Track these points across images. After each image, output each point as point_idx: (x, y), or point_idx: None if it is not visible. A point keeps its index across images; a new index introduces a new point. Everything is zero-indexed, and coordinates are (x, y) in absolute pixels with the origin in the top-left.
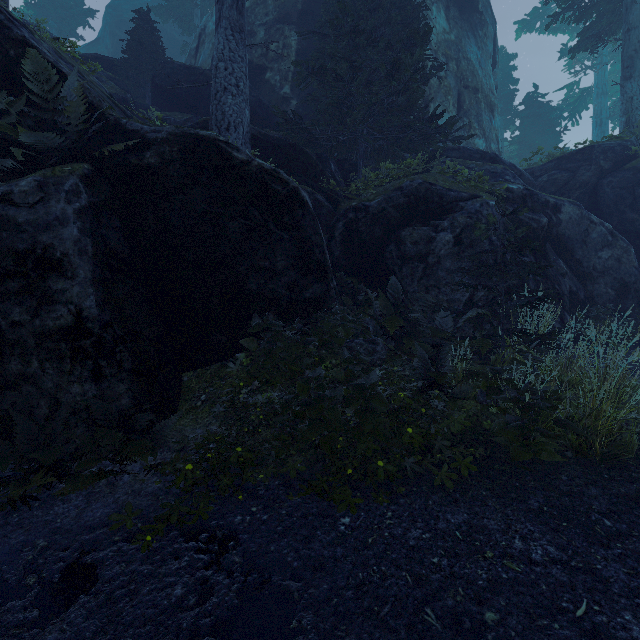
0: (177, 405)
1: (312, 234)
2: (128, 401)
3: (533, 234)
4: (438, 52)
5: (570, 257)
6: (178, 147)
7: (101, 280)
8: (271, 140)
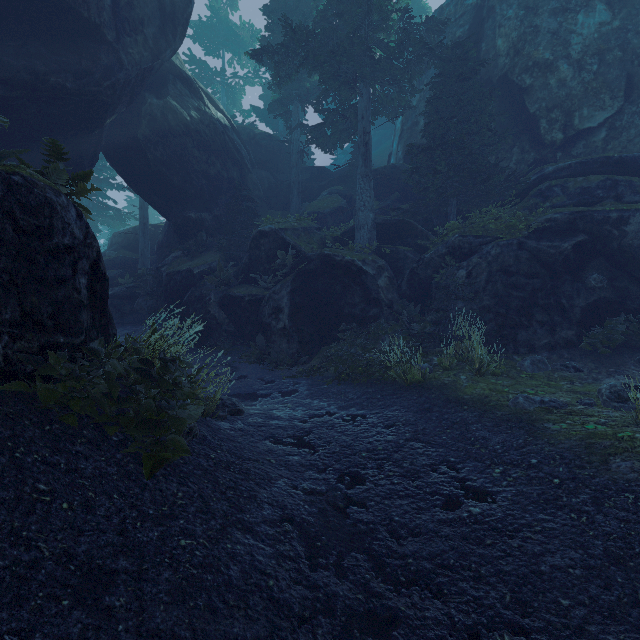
0: (315, 356)
1: (371, 285)
2: (295, 350)
3: (551, 258)
4: (583, 58)
5: (638, 266)
6: (319, 261)
7: (291, 314)
8: (389, 222)
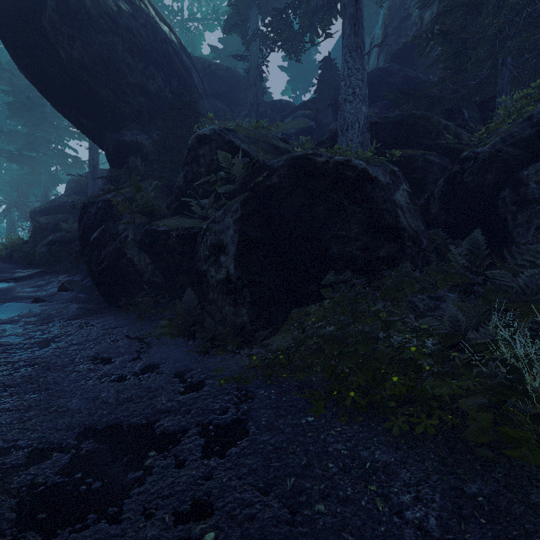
0: (281, 327)
1: (382, 202)
2: (246, 318)
3: None
4: None
5: None
6: (287, 168)
7: (240, 255)
8: (390, 119)
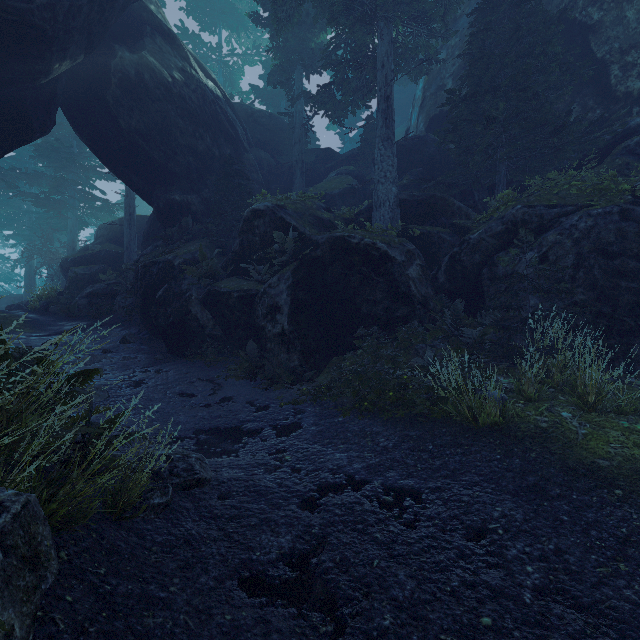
0: (324, 370)
1: (398, 276)
2: (297, 363)
3: None
4: None
5: None
6: (328, 245)
7: (292, 314)
8: (416, 198)
